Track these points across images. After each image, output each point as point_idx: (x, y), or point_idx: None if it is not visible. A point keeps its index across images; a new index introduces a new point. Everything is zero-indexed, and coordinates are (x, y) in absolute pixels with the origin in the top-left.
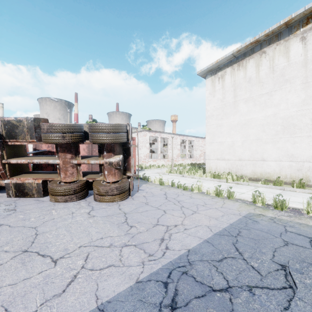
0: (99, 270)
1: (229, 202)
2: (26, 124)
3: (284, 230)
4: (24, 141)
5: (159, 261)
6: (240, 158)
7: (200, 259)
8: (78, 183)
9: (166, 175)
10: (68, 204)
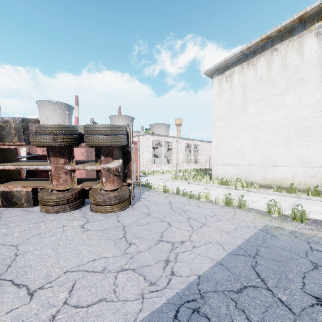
0: (86, 308)
1: (241, 212)
2: (13, 125)
3: (309, 248)
4: (11, 144)
5: (162, 293)
6: (250, 163)
7: (214, 289)
8: (72, 191)
9: (170, 182)
10: (60, 215)
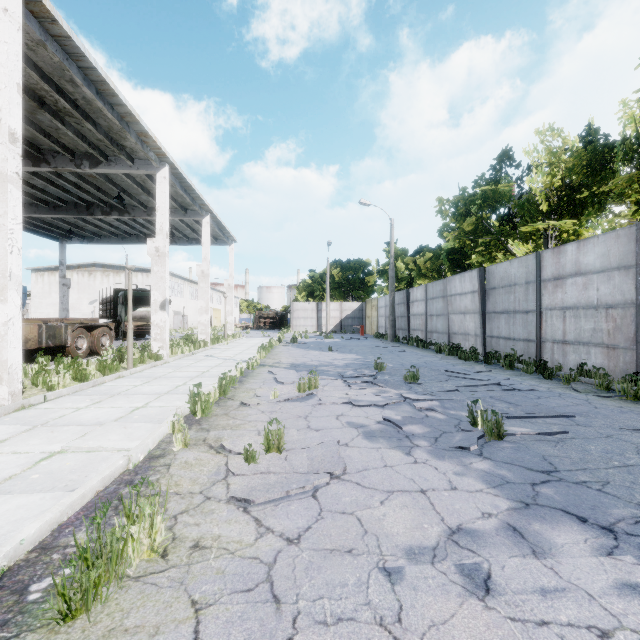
0: None
1: None
2: None
3: None
4: None
5: None
6: None
7: None
8: None
9: None
10: None
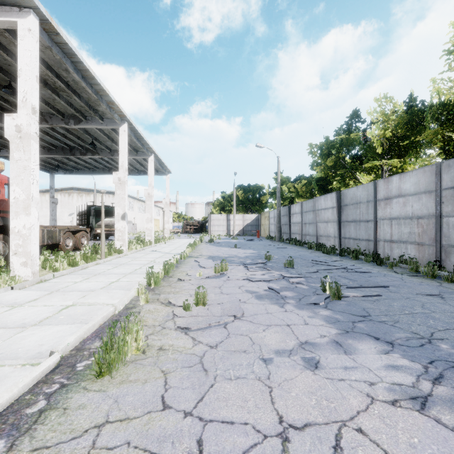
0: None
1: None
2: None
3: None
4: None
5: None
6: None
7: None
8: None
9: None
10: None
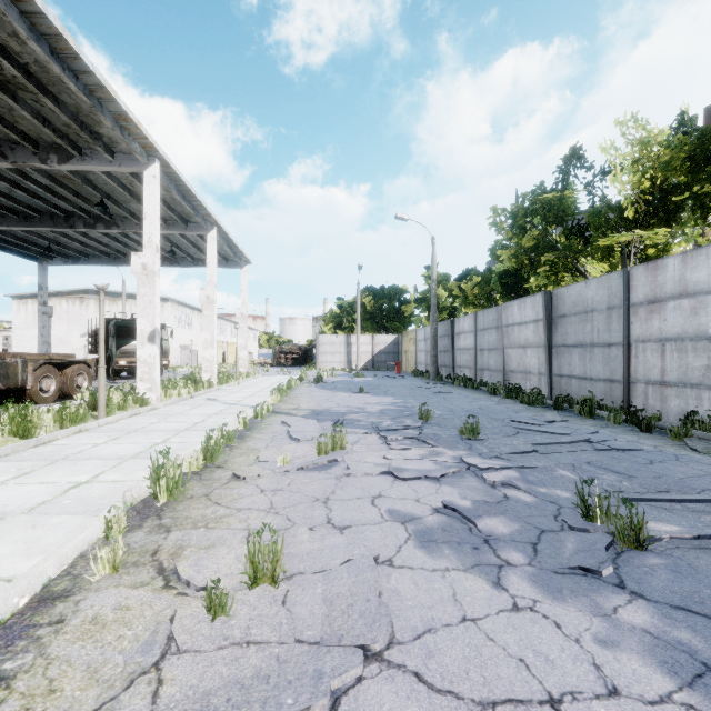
0: None
1: None
2: None
3: None
4: None
5: None
6: None
7: None
8: None
9: None
10: None
